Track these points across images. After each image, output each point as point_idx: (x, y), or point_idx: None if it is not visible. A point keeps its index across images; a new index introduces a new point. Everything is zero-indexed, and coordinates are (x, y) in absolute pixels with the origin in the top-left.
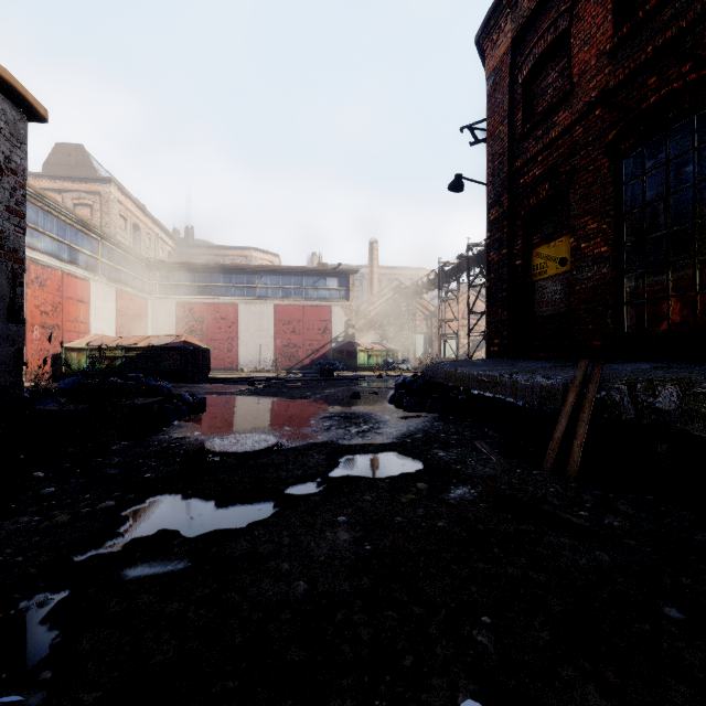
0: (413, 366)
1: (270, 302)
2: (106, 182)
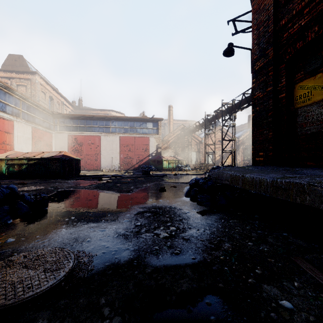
0: (191, 168)
1: (117, 135)
2: (33, 74)
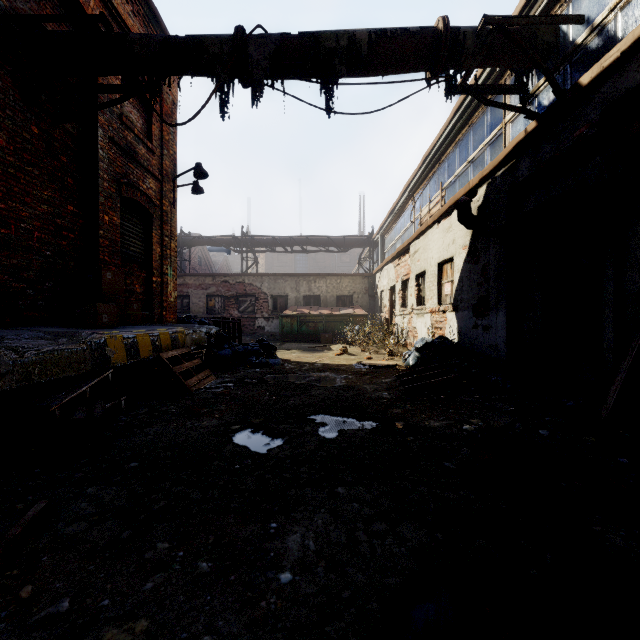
0: None
1: None
2: None
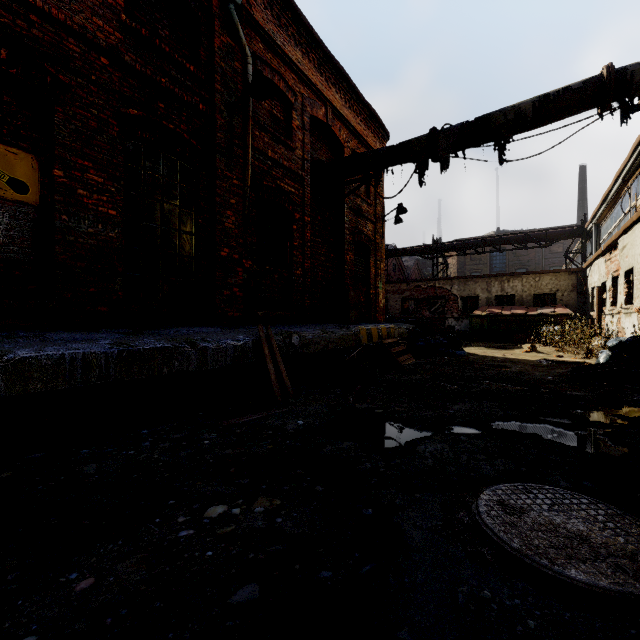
0: None
1: None
2: None
